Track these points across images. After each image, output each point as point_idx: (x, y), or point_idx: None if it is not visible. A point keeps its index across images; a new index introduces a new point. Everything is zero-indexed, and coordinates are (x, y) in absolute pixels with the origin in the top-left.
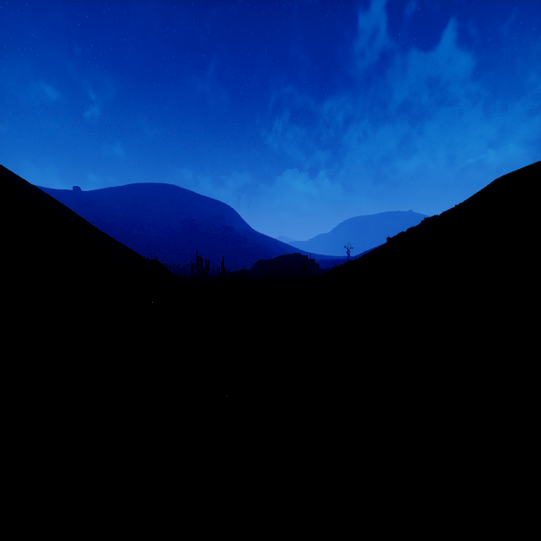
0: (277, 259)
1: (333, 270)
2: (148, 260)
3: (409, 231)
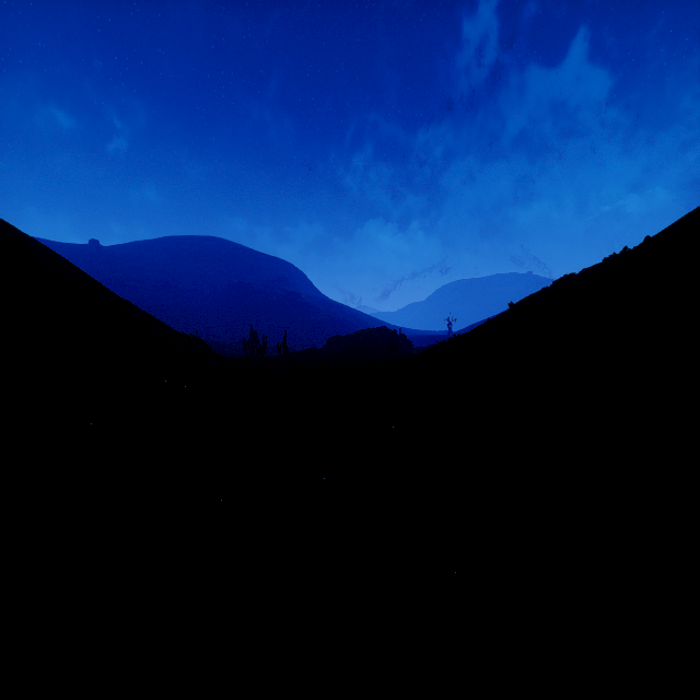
0: (357, 335)
1: (433, 348)
2: (183, 335)
3: (543, 292)
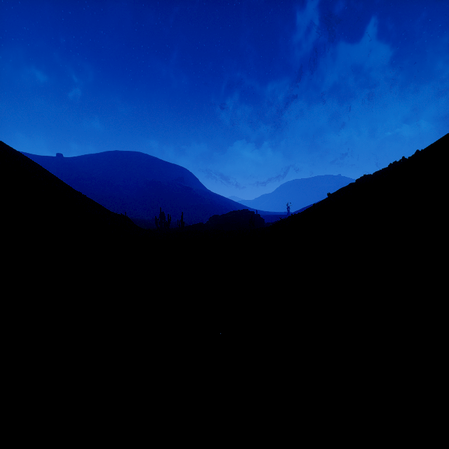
0: (229, 215)
1: (278, 222)
2: (116, 215)
3: (350, 186)
